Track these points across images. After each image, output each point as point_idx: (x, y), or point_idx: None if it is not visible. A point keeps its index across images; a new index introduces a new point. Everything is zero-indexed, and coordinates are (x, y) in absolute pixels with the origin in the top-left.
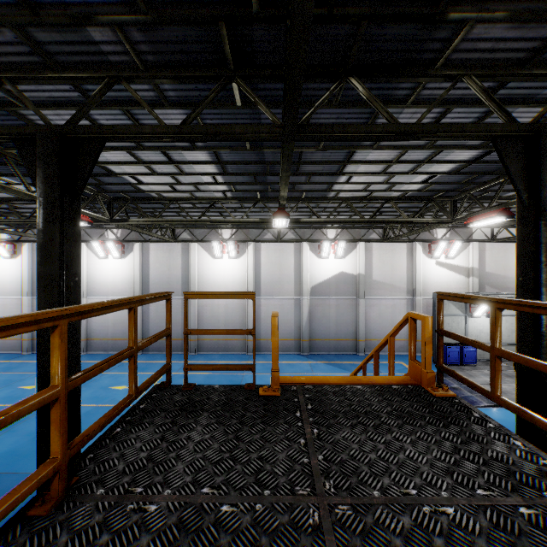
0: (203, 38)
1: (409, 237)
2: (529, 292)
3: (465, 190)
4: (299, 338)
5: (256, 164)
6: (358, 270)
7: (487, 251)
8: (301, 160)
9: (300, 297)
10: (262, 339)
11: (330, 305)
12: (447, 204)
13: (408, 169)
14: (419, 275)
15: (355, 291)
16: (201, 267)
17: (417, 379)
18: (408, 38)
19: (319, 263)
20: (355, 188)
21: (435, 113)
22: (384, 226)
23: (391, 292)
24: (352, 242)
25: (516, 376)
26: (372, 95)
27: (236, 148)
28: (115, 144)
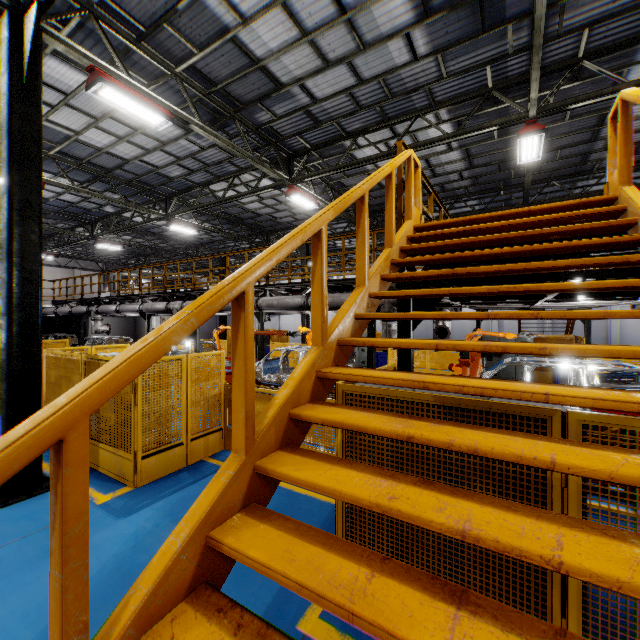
0: (493, 184)
1: None
2: None
3: None
4: None
5: None
6: None
7: None
8: None
9: None
10: None
11: None
12: None
13: None
14: None
15: None
16: None
17: None
18: (574, 168)
19: None
20: None
21: None
22: None
23: None
24: None
25: None
26: (562, 187)
27: (496, 207)
28: (436, 215)
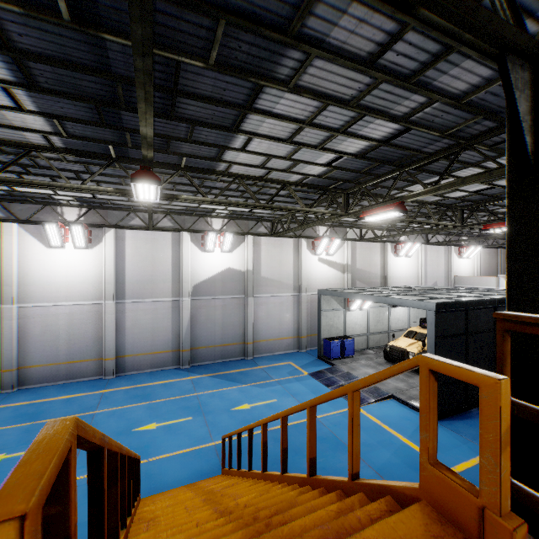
0: None
1: (296, 232)
2: (537, 299)
3: (359, 182)
4: (178, 348)
5: (95, 75)
6: (246, 266)
7: (358, 249)
8: (178, 87)
9: (179, 299)
10: (128, 356)
11: (215, 306)
12: (338, 198)
13: (318, 141)
14: (304, 271)
15: (244, 289)
16: (25, 261)
17: (461, 522)
18: None
19: (202, 258)
20: (252, 162)
21: (385, 33)
22: (272, 220)
23: (279, 289)
24: (240, 234)
25: (510, 423)
26: None
27: (36, 10)
28: None
